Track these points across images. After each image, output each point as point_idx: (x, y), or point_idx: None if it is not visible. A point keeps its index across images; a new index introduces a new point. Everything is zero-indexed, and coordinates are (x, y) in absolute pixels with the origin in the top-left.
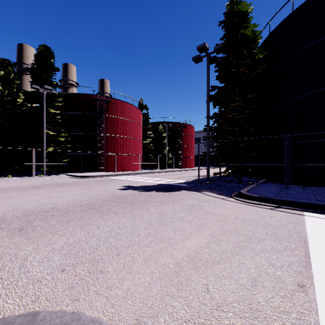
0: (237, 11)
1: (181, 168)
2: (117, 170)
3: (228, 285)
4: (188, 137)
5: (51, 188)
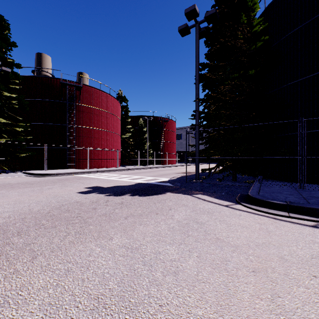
0: None
1: (162, 164)
2: (91, 167)
3: None
4: (169, 132)
5: None
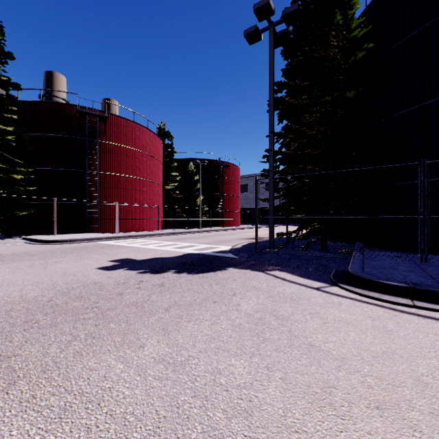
0: None
1: (221, 226)
2: (121, 230)
3: None
4: (231, 182)
5: None
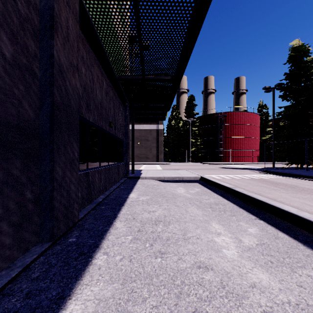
0: (294, 56)
1: None
2: (233, 161)
3: (210, 174)
4: None
5: (191, 166)
